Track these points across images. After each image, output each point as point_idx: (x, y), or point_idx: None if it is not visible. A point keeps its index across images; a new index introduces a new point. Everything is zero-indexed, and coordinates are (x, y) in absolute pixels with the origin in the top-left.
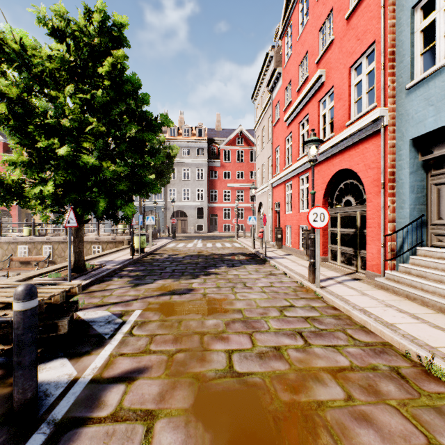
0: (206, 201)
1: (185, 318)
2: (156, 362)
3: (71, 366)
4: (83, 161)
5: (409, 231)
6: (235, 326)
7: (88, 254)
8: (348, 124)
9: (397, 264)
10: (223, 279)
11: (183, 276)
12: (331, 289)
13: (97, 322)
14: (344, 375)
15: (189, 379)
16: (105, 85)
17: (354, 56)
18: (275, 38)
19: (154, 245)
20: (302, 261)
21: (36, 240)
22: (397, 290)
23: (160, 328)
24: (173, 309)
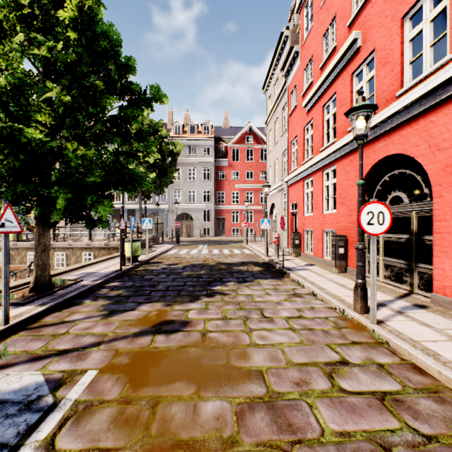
0: (212, 203)
1: (166, 393)
2: None
3: None
4: (26, 136)
5: None
6: (255, 422)
7: (78, 261)
8: (399, 93)
9: None
10: (232, 304)
11: (178, 297)
12: (394, 327)
13: (7, 404)
14: None
15: None
16: (70, 39)
17: None
18: (290, 17)
19: (152, 252)
20: (330, 274)
21: (20, 246)
22: None
23: (114, 427)
24: (150, 369)
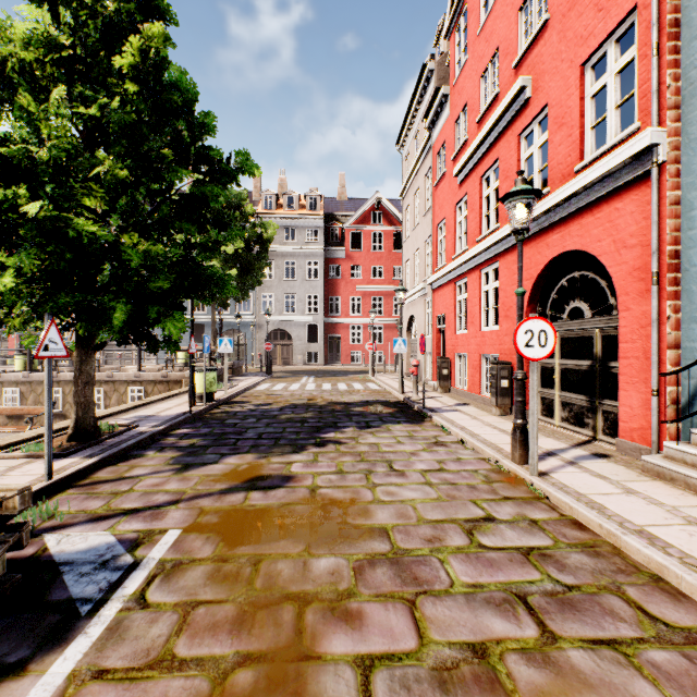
0: (322, 314)
1: (270, 551)
2: None
3: None
4: (76, 229)
5: None
6: (376, 576)
7: (122, 401)
8: (578, 168)
9: (685, 429)
10: (350, 455)
11: (276, 447)
12: (560, 479)
13: (78, 563)
14: None
15: None
16: (128, 92)
17: (591, 42)
18: (437, 41)
19: (233, 387)
20: (489, 416)
21: (34, 379)
22: (696, 484)
23: (211, 583)
24: (246, 528)
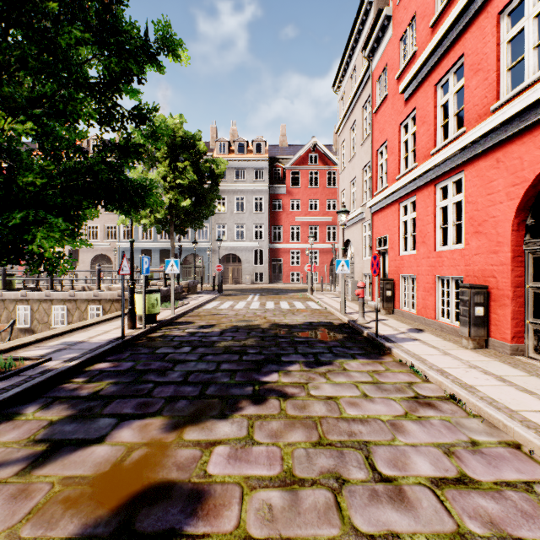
0: (266, 241)
1: None
2: None
3: None
4: None
5: None
6: None
7: (83, 318)
8: None
9: None
10: (301, 426)
11: (199, 403)
12: None
13: None
14: None
15: None
16: None
17: None
18: None
19: (183, 306)
20: (461, 350)
21: (6, 297)
22: None
23: None
24: None
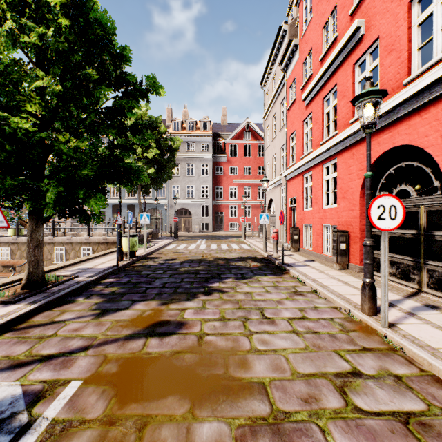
0: (211, 198)
1: (156, 411)
2: None
3: None
4: (11, 125)
5: None
6: None
7: (77, 256)
8: (407, 81)
9: None
10: (230, 302)
11: (174, 295)
12: (408, 331)
13: None
14: None
15: None
16: (62, 27)
17: None
18: (289, 12)
19: (151, 247)
20: (331, 270)
21: (20, 241)
22: None
23: None
24: (139, 380)
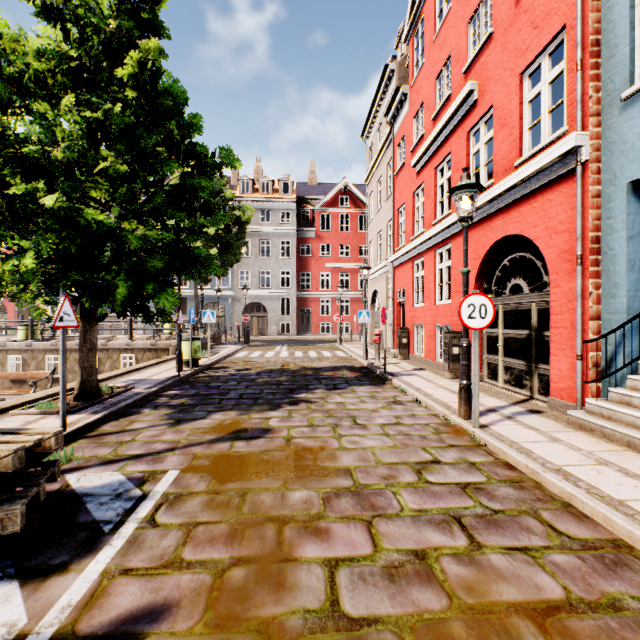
0: (294, 288)
1: (254, 486)
2: (190, 591)
3: (20, 603)
4: (87, 218)
5: (627, 334)
6: (340, 504)
7: (115, 367)
8: (517, 163)
9: (604, 388)
10: (319, 412)
11: (255, 405)
12: (497, 430)
13: (97, 496)
14: (560, 623)
15: (250, 638)
16: (128, 98)
17: (528, 55)
18: (398, 44)
19: (215, 355)
20: (441, 379)
21: (36, 347)
22: (610, 434)
23: (207, 509)
24: (233, 469)
